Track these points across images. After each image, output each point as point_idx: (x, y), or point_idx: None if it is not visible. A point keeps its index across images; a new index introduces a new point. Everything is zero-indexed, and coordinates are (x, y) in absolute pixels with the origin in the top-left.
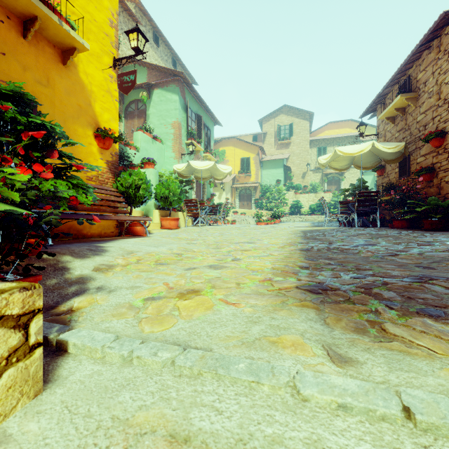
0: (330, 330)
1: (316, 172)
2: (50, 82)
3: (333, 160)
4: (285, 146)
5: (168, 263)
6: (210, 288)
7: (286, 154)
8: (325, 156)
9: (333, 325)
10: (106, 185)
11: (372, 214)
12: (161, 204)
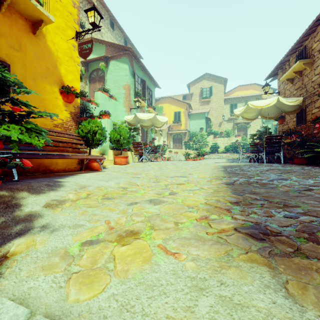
0: (300, 310)
1: (229, 122)
2: (22, 47)
3: (245, 112)
4: (206, 103)
5: (114, 197)
6: (149, 229)
7: (207, 109)
8: (239, 108)
9: (300, 299)
10: (70, 131)
11: (277, 153)
12: (114, 146)
